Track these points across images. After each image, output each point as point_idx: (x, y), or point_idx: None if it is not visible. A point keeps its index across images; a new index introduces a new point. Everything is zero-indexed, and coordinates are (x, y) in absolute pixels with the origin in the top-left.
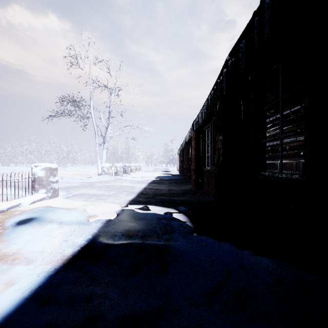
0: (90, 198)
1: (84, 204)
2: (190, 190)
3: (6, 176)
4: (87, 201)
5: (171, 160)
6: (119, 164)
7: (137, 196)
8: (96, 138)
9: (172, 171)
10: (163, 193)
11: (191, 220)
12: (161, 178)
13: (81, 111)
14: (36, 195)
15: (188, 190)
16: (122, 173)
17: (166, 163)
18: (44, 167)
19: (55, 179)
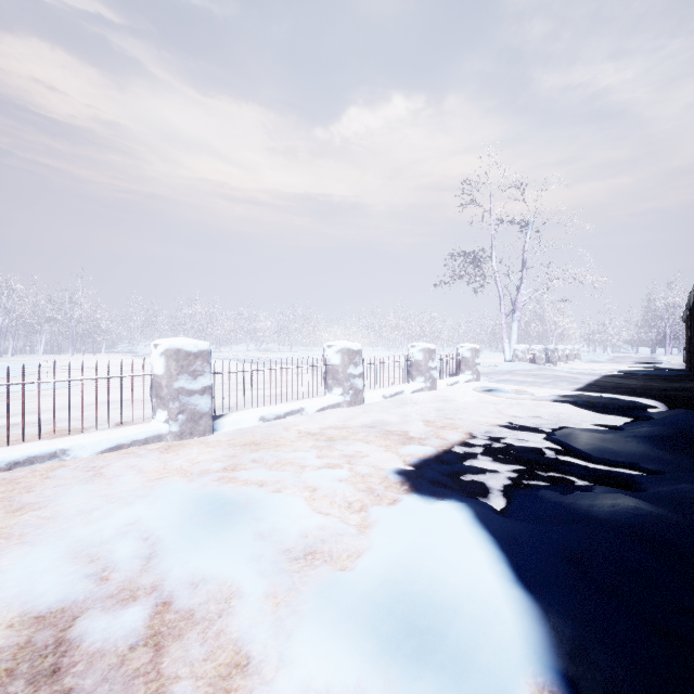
0: (521, 383)
1: (519, 387)
2: (689, 388)
3: (449, 355)
4: (519, 385)
5: (670, 337)
6: (537, 346)
7: (586, 386)
8: (501, 306)
9: (668, 363)
10: (630, 387)
11: (667, 405)
12: (629, 373)
13: (481, 269)
14: (462, 376)
15: (685, 388)
16: (543, 361)
17: (651, 344)
18: (470, 347)
19: (478, 361)
